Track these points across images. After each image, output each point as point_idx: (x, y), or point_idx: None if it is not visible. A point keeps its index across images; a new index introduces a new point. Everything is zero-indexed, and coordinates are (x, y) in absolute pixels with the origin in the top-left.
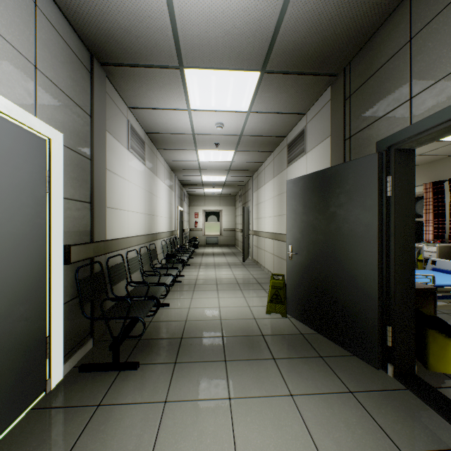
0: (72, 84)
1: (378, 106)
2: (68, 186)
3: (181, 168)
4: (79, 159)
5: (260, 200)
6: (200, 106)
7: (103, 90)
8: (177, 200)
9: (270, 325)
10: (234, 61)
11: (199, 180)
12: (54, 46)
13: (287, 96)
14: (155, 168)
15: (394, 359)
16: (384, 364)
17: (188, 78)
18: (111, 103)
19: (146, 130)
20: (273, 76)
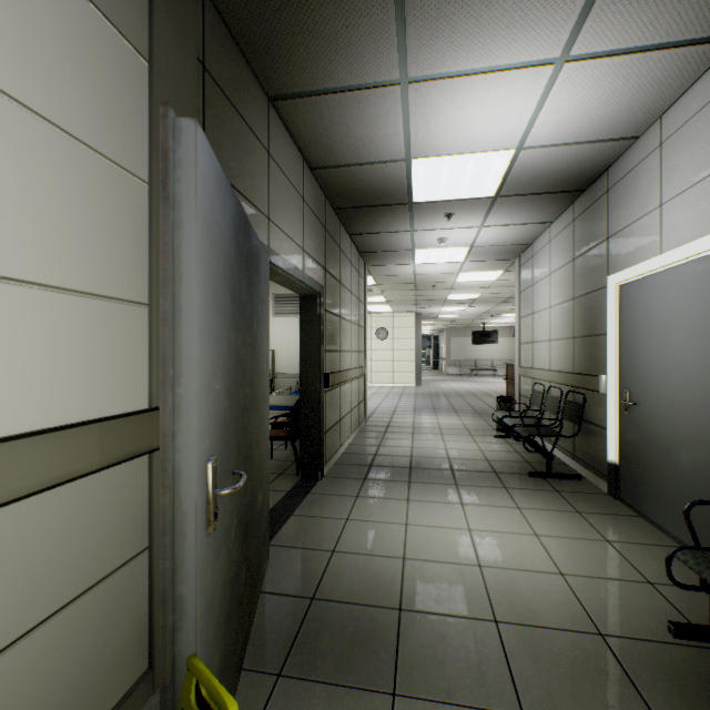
0: None
1: (247, 178)
2: None
3: None
4: None
5: None
6: None
7: None
8: None
9: None
10: None
11: None
12: None
13: None
14: None
15: None
16: None
17: None
18: None
19: None
20: None
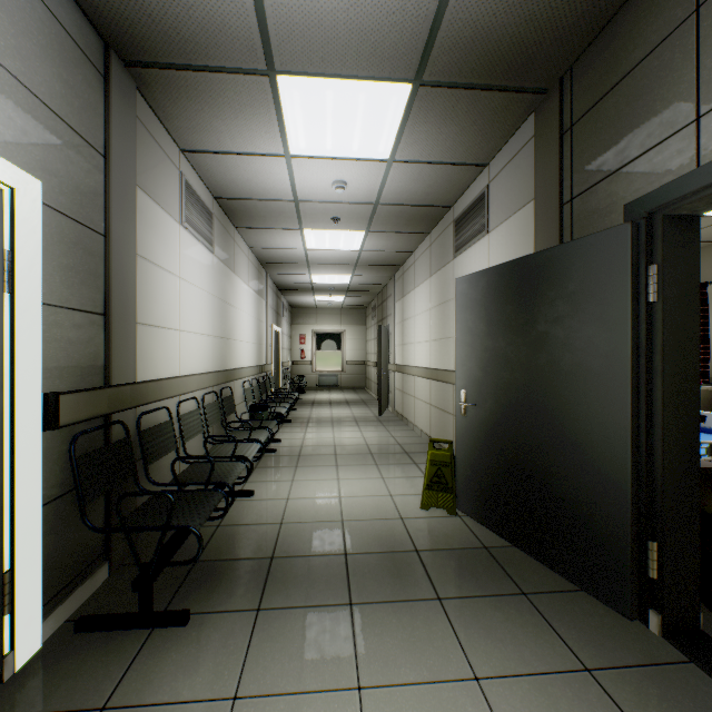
0: (65, 92)
1: (629, 138)
2: (54, 282)
3: (277, 260)
4: (81, 233)
5: (407, 314)
6: (306, 148)
7: (131, 112)
8: (271, 314)
9: (430, 532)
10: (366, 61)
11: (306, 281)
12: (23, 12)
13: (457, 131)
14: (231, 260)
15: (662, 602)
16: (642, 611)
17: (284, 94)
18: (148, 139)
19: (215, 192)
20: (434, 92)
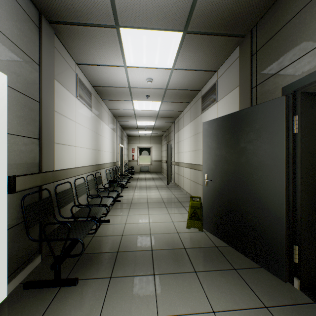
0: (19, 34)
1: (284, 56)
2: (13, 123)
3: (121, 115)
4: (27, 100)
5: (180, 139)
6: (134, 63)
7: (52, 45)
8: (119, 139)
9: (191, 239)
10: (161, 21)
11: (134, 124)
12: None
13: (203, 55)
14: (100, 114)
15: (300, 274)
16: (291, 278)
17: (123, 37)
18: (60, 58)
19: (93, 83)
20: (193, 36)
